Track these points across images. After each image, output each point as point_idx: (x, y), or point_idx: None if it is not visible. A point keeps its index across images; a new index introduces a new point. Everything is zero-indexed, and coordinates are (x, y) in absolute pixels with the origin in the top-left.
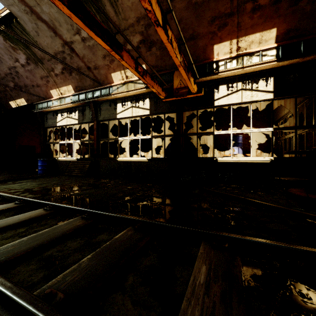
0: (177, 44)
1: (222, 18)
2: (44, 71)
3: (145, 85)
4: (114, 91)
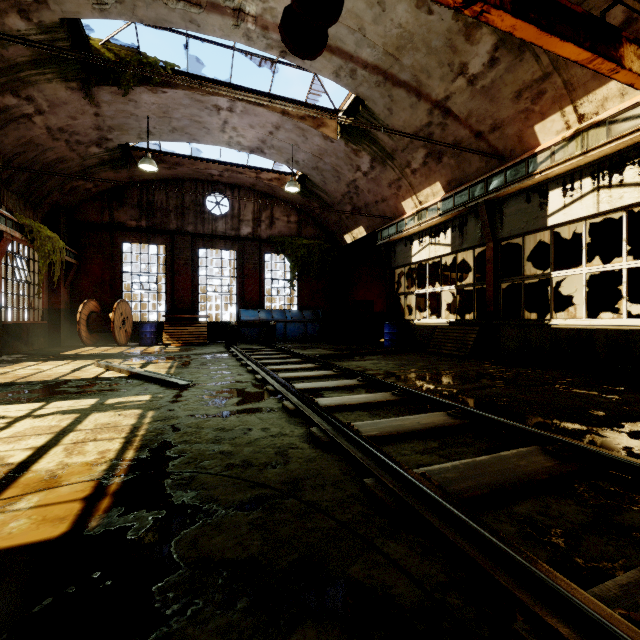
0: None
1: None
2: (395, 171)
3: None
4: (541, 164)
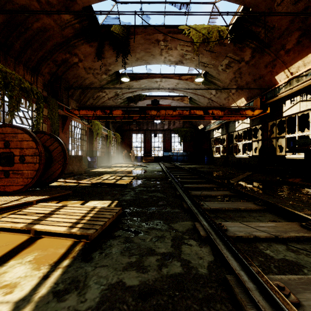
0: (219, 109)
1: (270, 63)
2: None
3: None
4: None
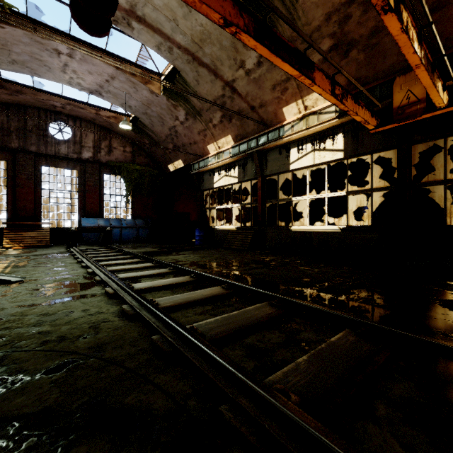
0: (415, 29)
1: None
2: (202, 124)
3: (336, 114)
4: (286, 131)
